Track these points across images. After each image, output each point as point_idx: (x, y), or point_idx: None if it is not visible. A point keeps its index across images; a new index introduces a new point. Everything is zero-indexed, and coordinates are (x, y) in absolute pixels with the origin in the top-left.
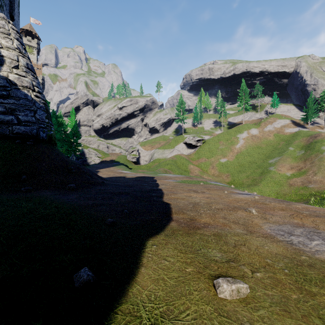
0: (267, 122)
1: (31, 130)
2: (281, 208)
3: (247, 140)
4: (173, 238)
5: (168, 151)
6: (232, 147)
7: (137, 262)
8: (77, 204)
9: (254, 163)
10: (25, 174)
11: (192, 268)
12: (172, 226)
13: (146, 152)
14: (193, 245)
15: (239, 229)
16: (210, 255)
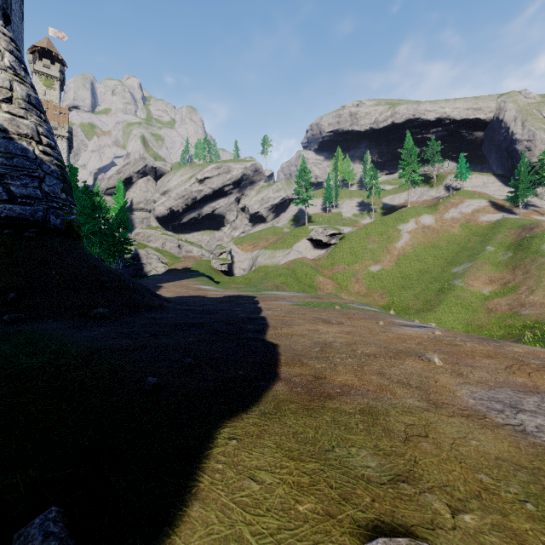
0: (449, 204)
1: (33, 213)
2: (486, 354)
3: (415, 234)
4: (276, 422)
5: (282, 253)
6: (389, 246)
7: (187, 487)
8: (99, 346)
9: (427, 274)
10: (16, 290)
11: (312, 503)
12: (278, 393)
13: (244, 255)
14: (317, 438)
15: (412, 399)
16: (354, 463)
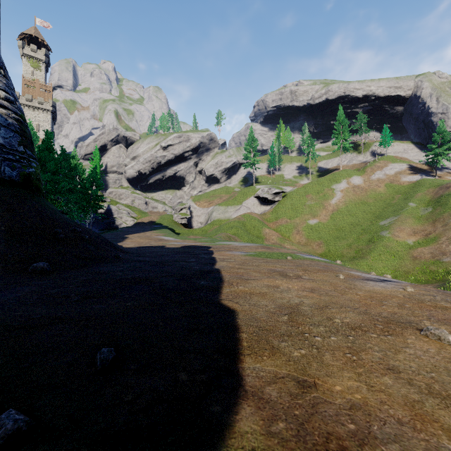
0: (375, 167)
1: None
2: None
3: (347, 193)
4: None
5: (233, 209)
6: (325, 203)
7: None
8: None
9: (358, 226)
10: None
11: None
12: (245, 444)
13: (201, 210)
14: None
15: None
16: None
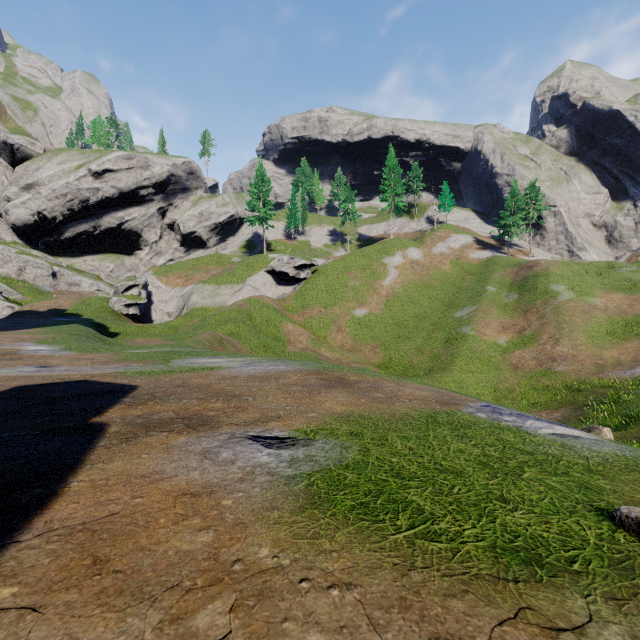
0: (436, 237)
1: None
2: None
3: (404, 270)
4: None
5: (230, 290)
6: (376, 284)
7: None
8: None
9: (426, 319)
10: None
11: None
12: None
13: (170, 292)
14: None
15: None
16: None
